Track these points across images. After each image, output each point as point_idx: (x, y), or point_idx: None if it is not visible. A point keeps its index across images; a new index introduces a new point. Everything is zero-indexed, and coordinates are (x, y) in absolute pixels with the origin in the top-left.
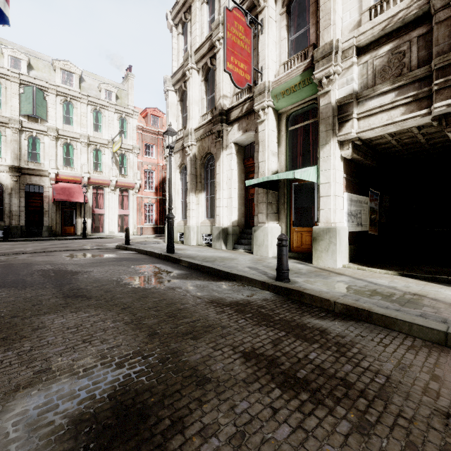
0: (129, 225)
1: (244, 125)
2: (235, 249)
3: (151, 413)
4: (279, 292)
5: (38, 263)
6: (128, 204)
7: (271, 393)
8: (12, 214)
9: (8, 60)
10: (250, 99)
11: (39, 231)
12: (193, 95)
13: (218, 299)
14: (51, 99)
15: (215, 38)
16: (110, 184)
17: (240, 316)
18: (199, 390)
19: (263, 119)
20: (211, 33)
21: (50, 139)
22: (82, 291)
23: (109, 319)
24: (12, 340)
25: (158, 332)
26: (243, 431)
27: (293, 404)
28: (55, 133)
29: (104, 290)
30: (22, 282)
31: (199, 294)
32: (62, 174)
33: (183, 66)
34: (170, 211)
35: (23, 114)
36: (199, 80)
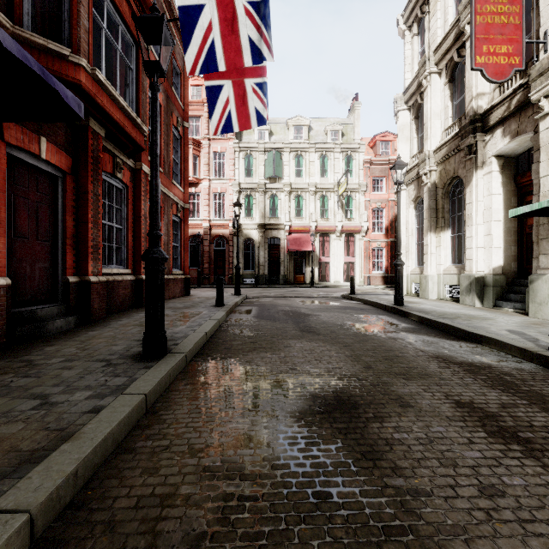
0: (355, 273)
1: (512, 126)
2: (496, 307)
3: (360, 407)
4: (548, 365)
5: (280, 305)
6: (354, 250)
7: (474, 433)
8: (259, 265)
9: (257, 135)
10: (523, 86)
11: (277, 279)
12: (432, 107)
13: (445, 356)
14: (286, 157)
15: (464, 22)
16: (336, 231)
17: (469, 375)
18: (401, 409)
19: (548, 111)
20: (458, 17)
21: (285, 194)
22: (312, 328)
23: (333, 351)
24: (274, 350)
25: (372, 367)
26: (432, 440)
27: (496, 446)
28: (288, 188)
29: (330, 331)
30: (273, 317)
31: (423, 348)
32: (294, 225)
33: (418, 75)
34: (398, 257)
35: (266, 177)
36: (440, 85)
